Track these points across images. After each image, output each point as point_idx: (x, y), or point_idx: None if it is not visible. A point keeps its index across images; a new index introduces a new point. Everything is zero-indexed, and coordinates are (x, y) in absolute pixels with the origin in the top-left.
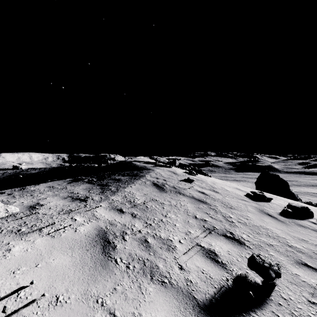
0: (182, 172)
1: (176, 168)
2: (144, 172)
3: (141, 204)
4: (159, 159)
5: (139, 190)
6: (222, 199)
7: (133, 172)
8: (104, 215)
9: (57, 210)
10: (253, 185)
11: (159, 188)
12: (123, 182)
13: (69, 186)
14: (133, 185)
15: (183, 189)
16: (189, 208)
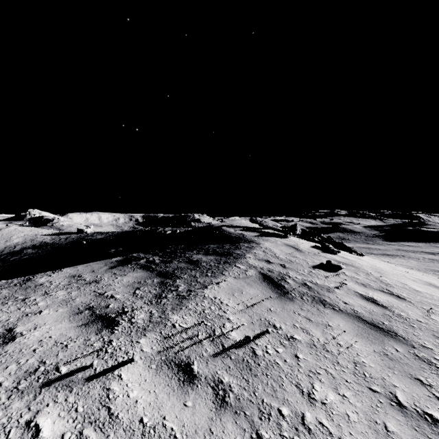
0: (309, 247)
1: (295, 238)
2: (242, 248)
3: (239, 341)
4: (265, 222)
5: (234, 295)
6: (425, 321)
7: (223, 246)
8: (137, 398)
9: (25, 365)
10: (420, 265)
11: (275, 289)
12: (204, 270)
13: (106, 276)
14: (223, 280)
15: (325, 290)
16: (365, 359)
